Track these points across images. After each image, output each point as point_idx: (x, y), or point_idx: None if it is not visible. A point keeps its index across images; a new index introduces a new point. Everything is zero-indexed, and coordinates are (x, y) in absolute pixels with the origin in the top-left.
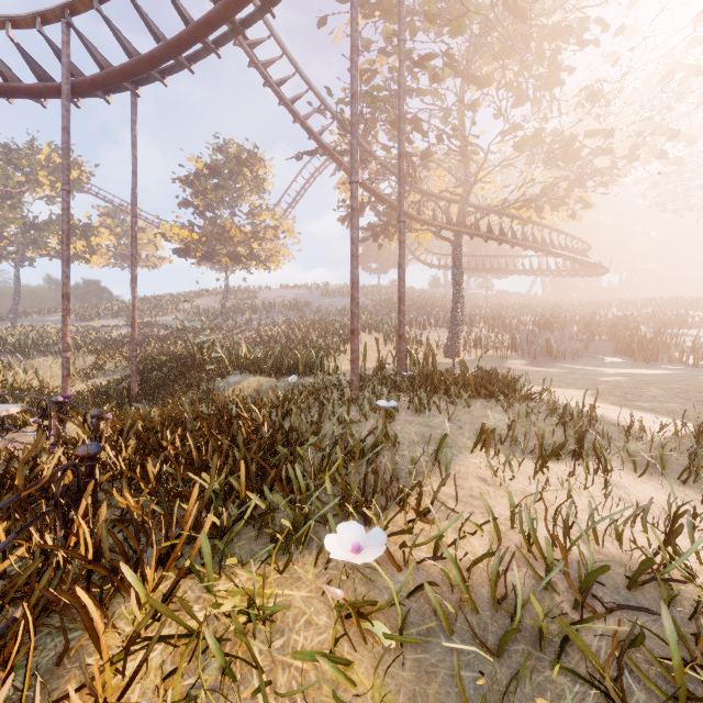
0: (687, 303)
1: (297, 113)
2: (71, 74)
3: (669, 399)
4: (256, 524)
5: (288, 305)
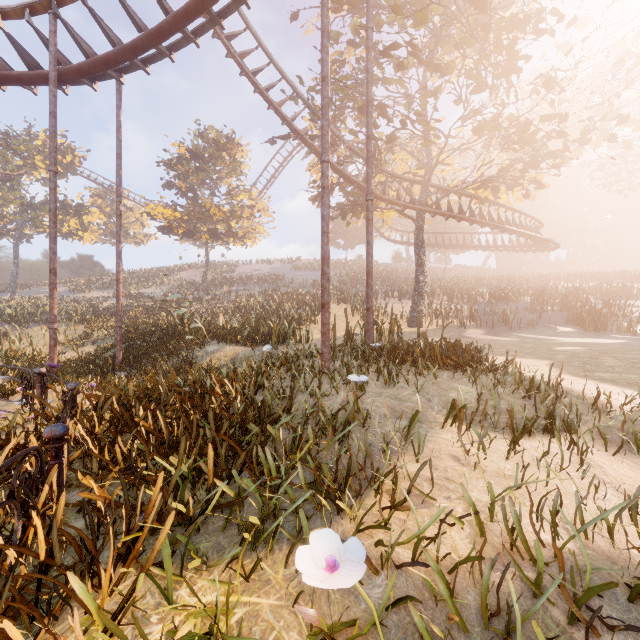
0: (631, 276)
1: (271, 100)
2: (59, 62)
3: (627, 369)
4: (225, 511)
5: (263, 278)
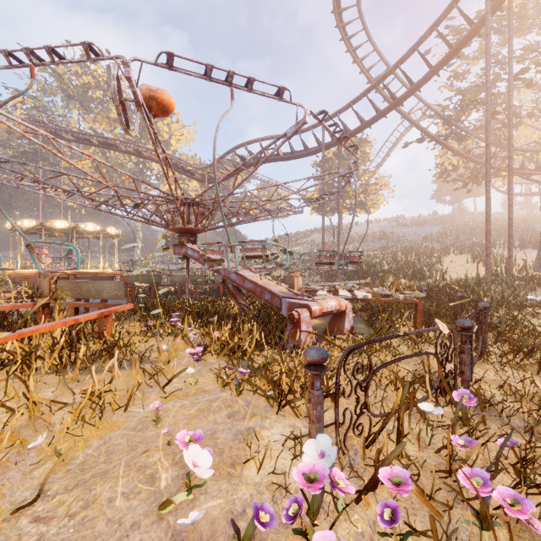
0: None
1: (413, 121)
2: (319, 145)
3: None
4: None
5: (378, 236)
